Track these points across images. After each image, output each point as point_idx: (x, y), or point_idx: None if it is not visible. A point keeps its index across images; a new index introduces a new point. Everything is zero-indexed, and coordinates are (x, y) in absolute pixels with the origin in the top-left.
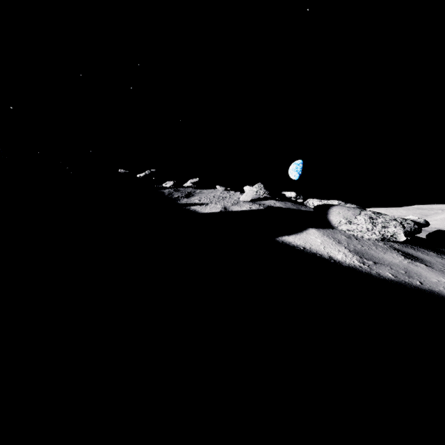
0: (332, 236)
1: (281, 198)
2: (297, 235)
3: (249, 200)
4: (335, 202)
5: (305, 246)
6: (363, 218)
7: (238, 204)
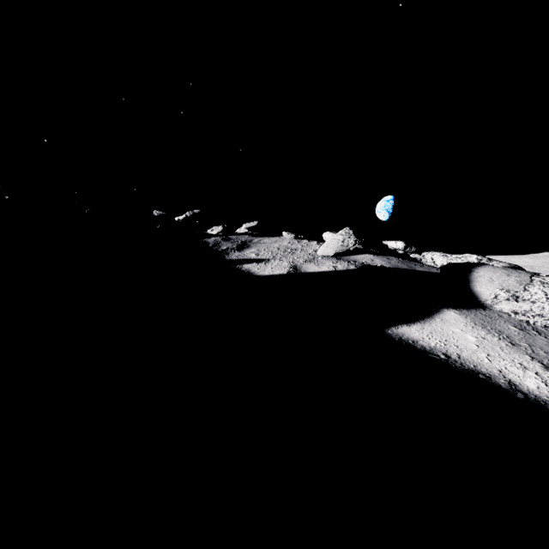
0: (492, 327)
1: (380, 250)
2: (424, 323)
3: (331, 254)
4: (471, 258)
5: (448, 351)
6: (542, 291)
7: (314, 261)
